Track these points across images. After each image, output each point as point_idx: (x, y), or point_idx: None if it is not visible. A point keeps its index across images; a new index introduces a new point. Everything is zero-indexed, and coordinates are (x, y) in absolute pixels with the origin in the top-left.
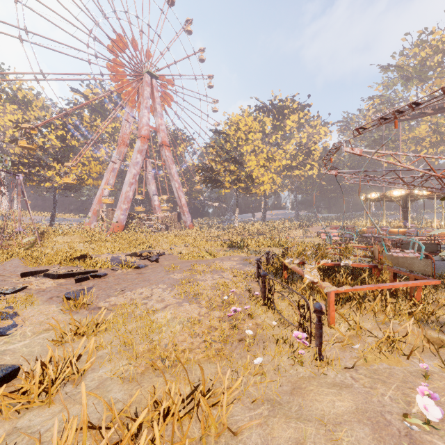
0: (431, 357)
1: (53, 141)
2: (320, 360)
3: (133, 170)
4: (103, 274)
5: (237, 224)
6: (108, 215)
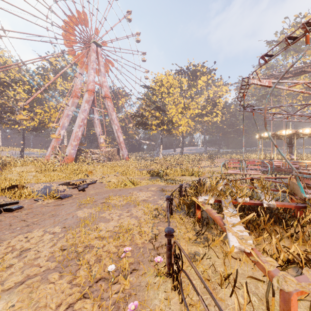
0: None
1: (22, 93)
2: None
3: (81, 116)
4: (18, 207)
5: (161, 157)
6: (62, 150)
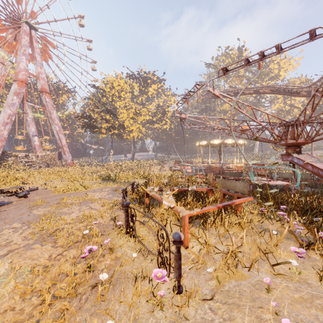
0: (261, 262)
1: None
2: (179, 293)
3: (8, 110)
4: None
5: (112, 162)
6: None
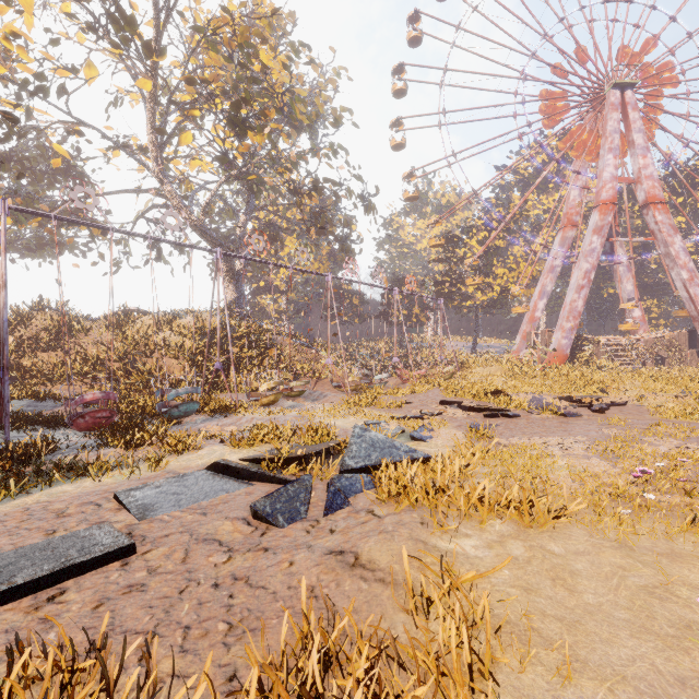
0: None
1: (475, 248)
2: None
3: (583, 265)
4: (515, 414)
5: None
6: (542, 340)
